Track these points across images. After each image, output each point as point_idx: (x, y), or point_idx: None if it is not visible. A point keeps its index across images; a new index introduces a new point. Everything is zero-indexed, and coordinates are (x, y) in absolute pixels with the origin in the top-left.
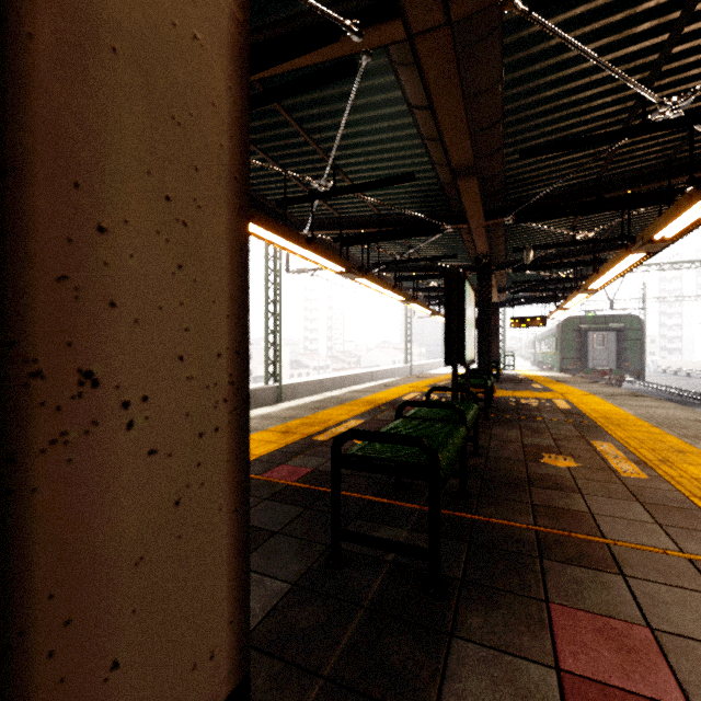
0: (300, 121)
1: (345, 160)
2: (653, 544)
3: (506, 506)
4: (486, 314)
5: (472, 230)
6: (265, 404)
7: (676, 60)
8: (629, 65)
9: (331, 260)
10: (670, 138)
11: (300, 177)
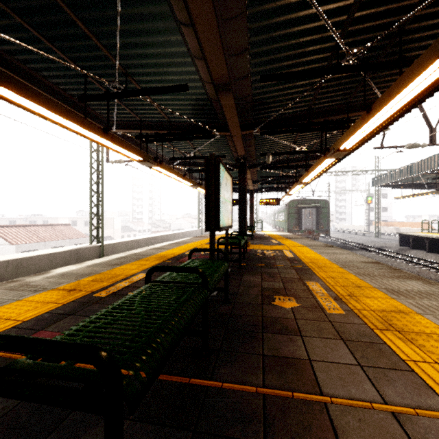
0: (86, 22)
1: (135, 69)
2: (361, 396)
3: (241, 361)
4: (244, 196)
5: (233, 137)
6: (89, 259)
7: (356, 24)
8: (329, 20)
9: (128, 149)
10: (349, 86)
11: (95, 77)
